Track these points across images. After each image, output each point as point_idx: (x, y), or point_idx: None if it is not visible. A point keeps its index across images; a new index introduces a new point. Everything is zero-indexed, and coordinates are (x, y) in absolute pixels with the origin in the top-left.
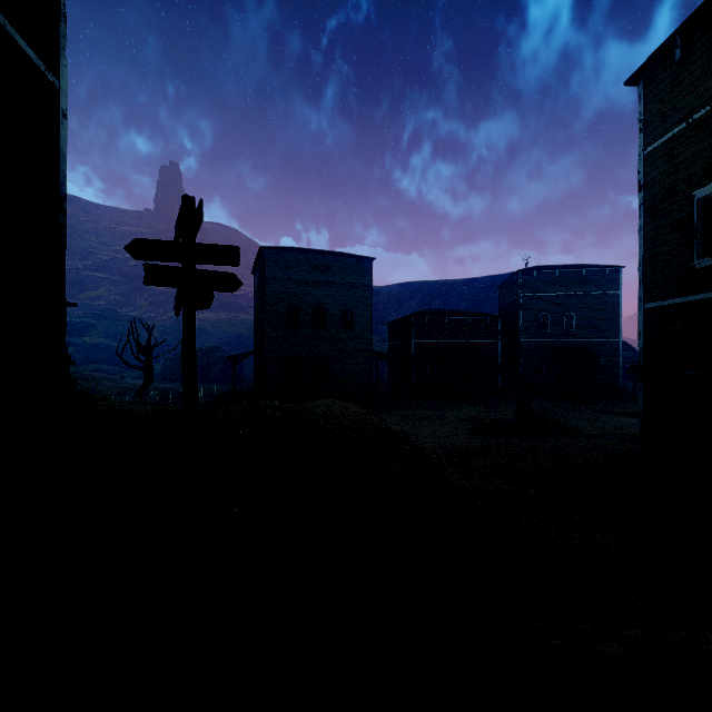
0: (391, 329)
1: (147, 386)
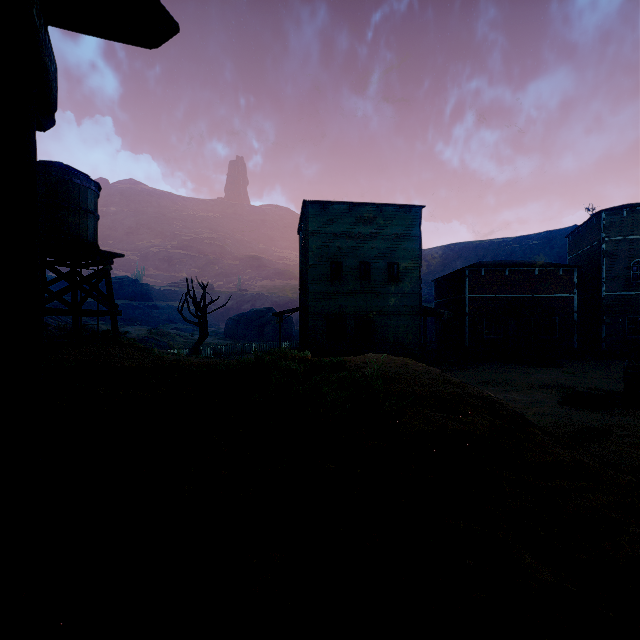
0: (438, 286)
1: (202, 340)
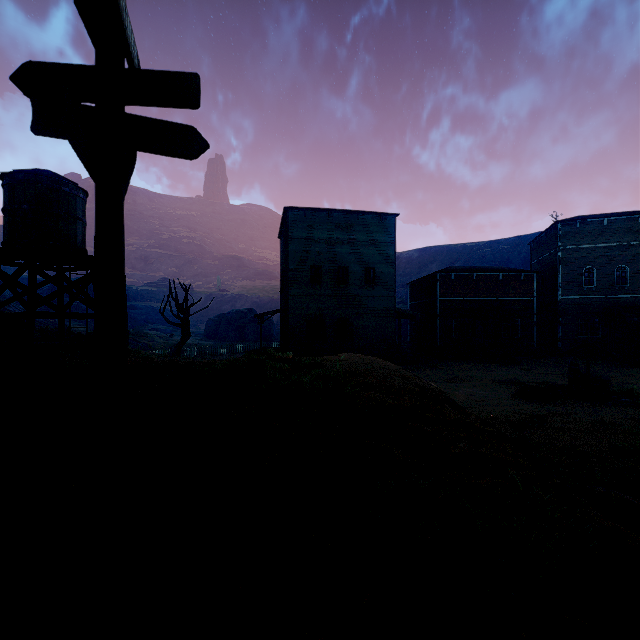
0: (413, 289)
1: (184, 341)
